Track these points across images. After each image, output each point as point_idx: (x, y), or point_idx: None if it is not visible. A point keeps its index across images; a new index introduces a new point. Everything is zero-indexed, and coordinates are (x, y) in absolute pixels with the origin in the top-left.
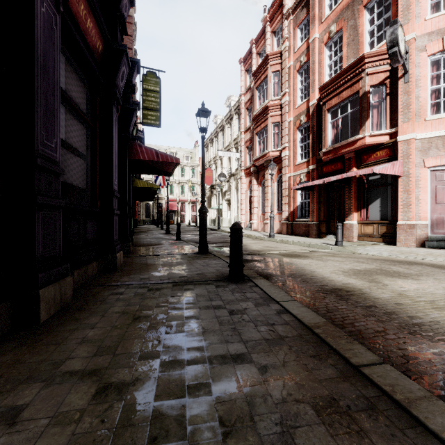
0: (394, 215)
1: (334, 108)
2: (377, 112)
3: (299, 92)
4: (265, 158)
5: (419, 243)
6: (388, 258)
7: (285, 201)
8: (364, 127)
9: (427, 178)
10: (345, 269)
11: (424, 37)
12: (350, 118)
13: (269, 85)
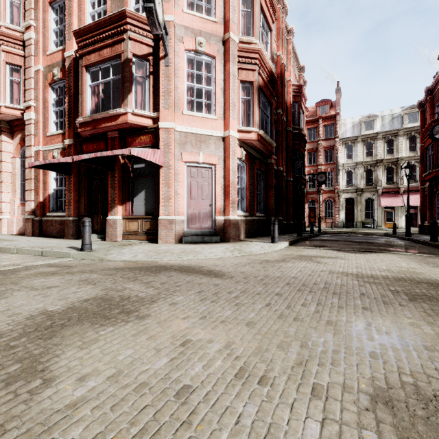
0: (157, 210)
1: (94, 67)
2: (142, 90)
3: (52, 34)
4: None
5: (178, 238)
6: (140, 263)
7: (30, 187)
8: (127, 101)
9: (184, 172)
10: (17, 319)
11: (182, 28)
12: (112, 86)
13: (1, 1)
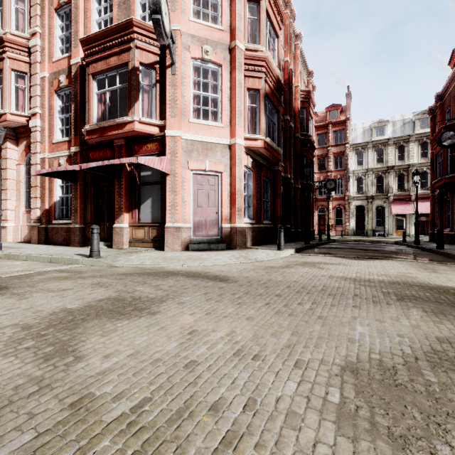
0: (164, 217)
1: (100, 75)
2: (149, 98)
3: (58, 40)
4: (1, 123)
5: (184, 246)
6: (148, 269)
7: (35, 194)
8: (134, 109)
9: (190, 180)
10: (42, 315)
11: (188, 36)
12: (119, 94)
13: (6, 7)
